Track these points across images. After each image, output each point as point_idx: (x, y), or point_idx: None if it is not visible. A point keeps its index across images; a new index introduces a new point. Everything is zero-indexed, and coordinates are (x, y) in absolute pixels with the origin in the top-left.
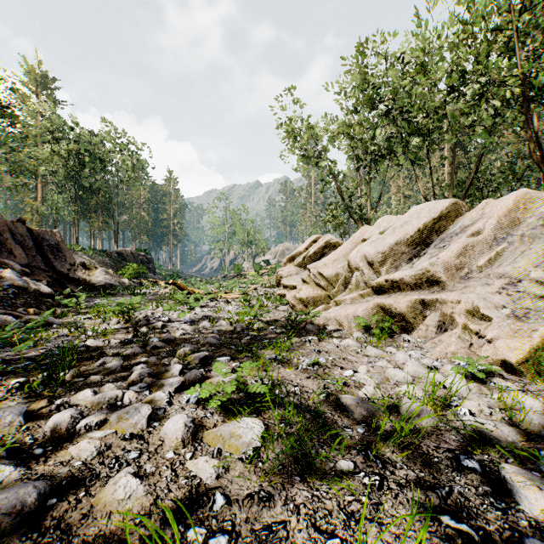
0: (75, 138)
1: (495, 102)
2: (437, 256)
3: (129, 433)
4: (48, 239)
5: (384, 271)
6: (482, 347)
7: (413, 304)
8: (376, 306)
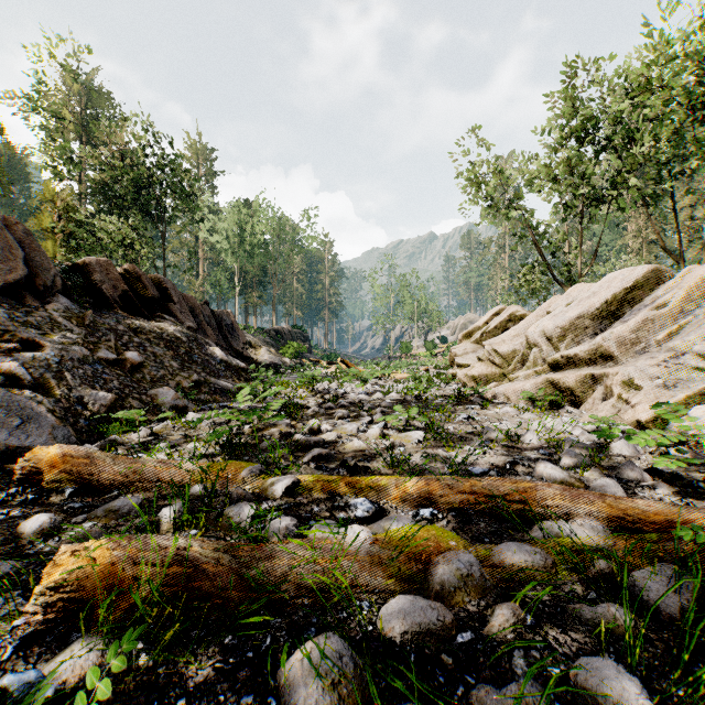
0: (234, 212)
1: None
2: (611, 330)
3: (349, 434)
4: (225, 319)
5: (563, 347)
6: (627, 412)
7: (582, 379)
8: (545, 381)
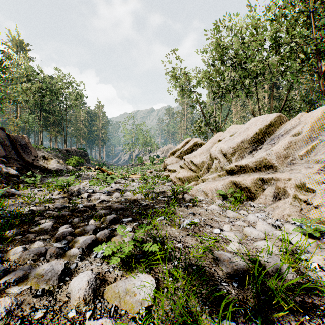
0: (40, 80)
1: (300, 55)
2: (271, 149)
3: (41, 290)
4: (20, 140)
5: (234, 160)
6: (310, 211)
7: (255, 181)
8: (230, 182)
